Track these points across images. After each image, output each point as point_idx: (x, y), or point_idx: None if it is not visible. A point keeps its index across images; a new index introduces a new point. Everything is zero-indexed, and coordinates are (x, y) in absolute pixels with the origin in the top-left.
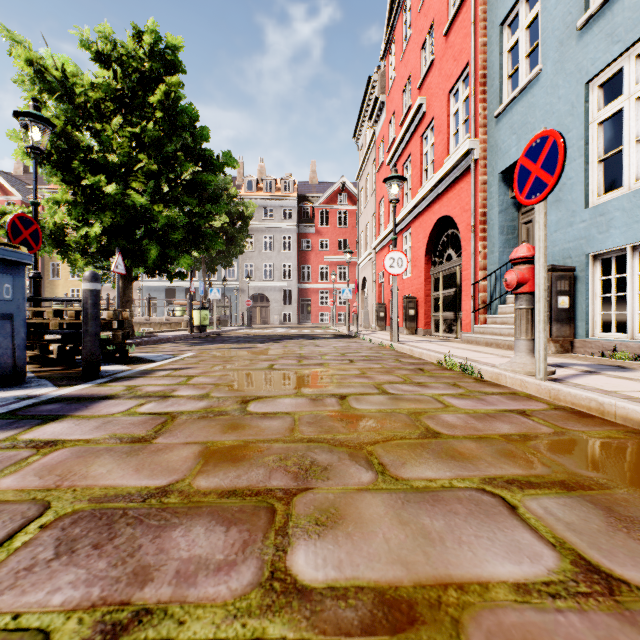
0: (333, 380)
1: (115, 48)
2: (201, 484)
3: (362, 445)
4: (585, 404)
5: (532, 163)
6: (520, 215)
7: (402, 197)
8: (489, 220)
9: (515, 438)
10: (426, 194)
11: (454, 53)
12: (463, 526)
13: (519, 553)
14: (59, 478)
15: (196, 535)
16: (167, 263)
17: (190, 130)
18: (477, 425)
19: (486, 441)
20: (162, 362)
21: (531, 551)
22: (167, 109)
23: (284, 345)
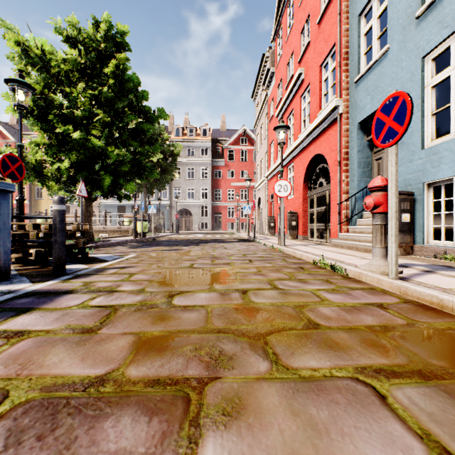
0: (237, 277)
1: (80, 33)
2: (132, 373)
3: (259, 335)
4: (428, 299)
5: (386, 116)
6: (373, 154)
7: (287, 140)
8: (350, 157)
9: (377, 329)
10: (304, 138)
11: (325, 36)
12: (344, 416)
13: (393, 446)
14: (20, 367)
15: (124, 426)
16: (117, 188)
17: (134, 92)
18: (347, 317)
19: (355, 332)
20: (112, 262)
21: (403, 444)
22: (117, 77)
23: (202, 248)
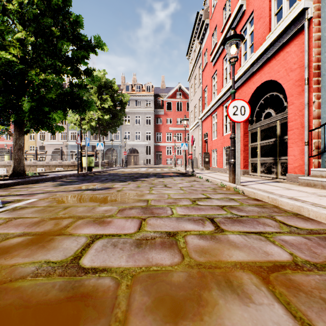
0: None
1: None
2: None
3: None
4: None
5: None
6: None
7: (222, 80)
8: (324, 72)
9: None
10: (247, 69)
11: None
12: None
13: None
14: None
15: None
16: (46, 118)
17: (67, 16)
18: None
19: None
20: None
21: None
22: None
23: (137, 185)
